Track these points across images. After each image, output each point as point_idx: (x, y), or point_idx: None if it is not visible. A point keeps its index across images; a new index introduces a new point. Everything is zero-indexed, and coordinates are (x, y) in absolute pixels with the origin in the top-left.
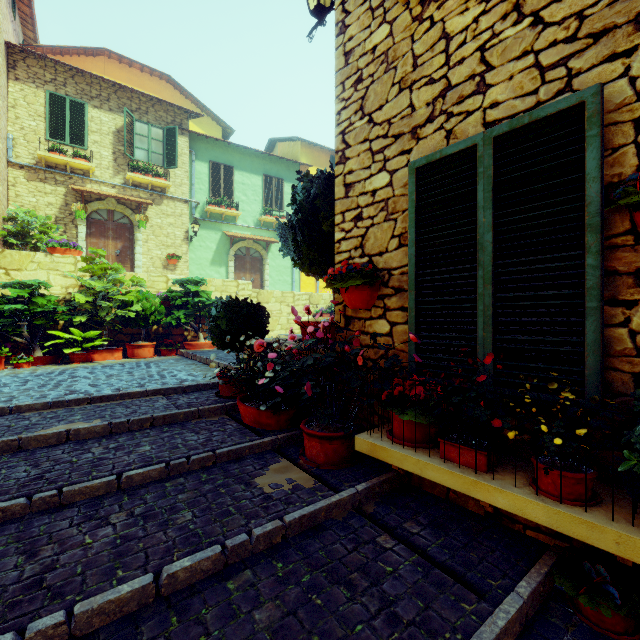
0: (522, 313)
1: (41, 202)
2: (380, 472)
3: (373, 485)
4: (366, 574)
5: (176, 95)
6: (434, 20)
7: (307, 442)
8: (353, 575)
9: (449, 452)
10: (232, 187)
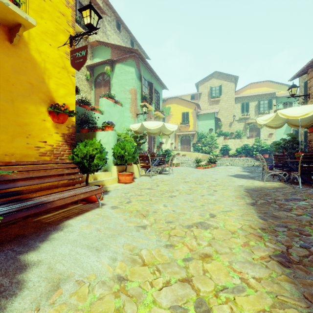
0: None
1: (240, 127)
2: None
3: None
4: None
5: (271, 84)
6: None
7: None
8: None
9: None
10: None
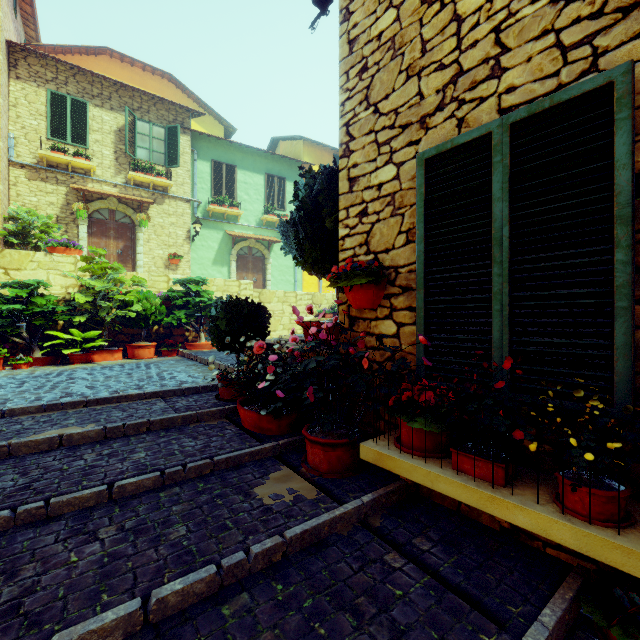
0: (542, 313)
1: (42, 201)
2: (387, 481)
3: (379, 496)
4: (374, 598)
5: (178, 94)
6: (444, 2)
7: (309, 449)
8: (359, 599)
9: (462, 463)
10: (234, 186)
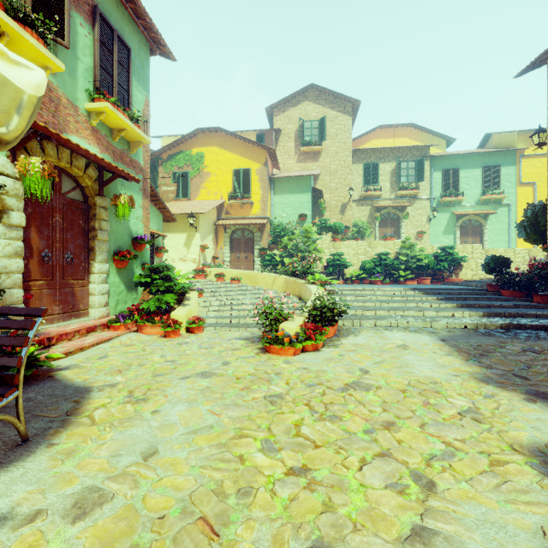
0: None
1: (361, 215)
2: None
3: None
4: None
5: (416, 132)
6: None
7: (534, 297)
8: None
9: None
10: (458, 182)
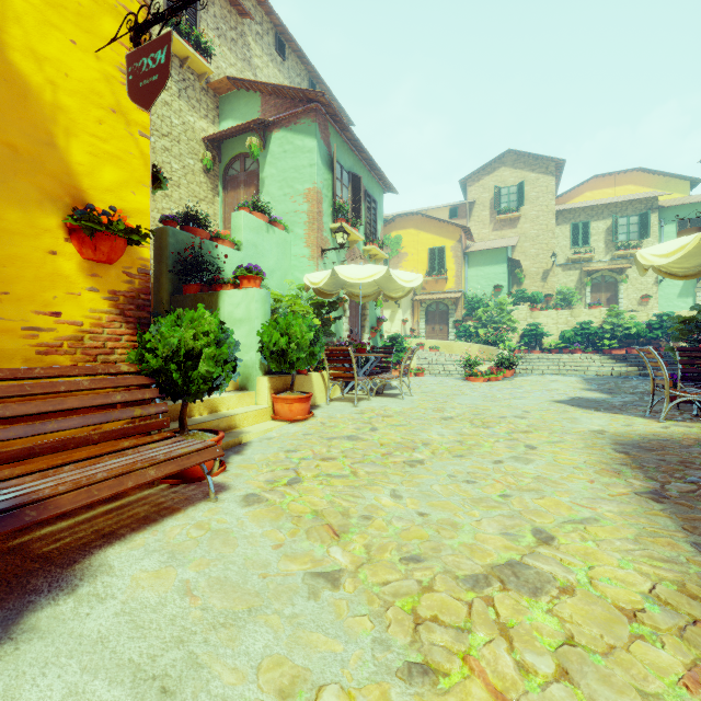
0: None
1: (568, 281)
2: None
3: None
4: None
5: (645, 177)
6: None
7: None
8: None
9: None
10: None
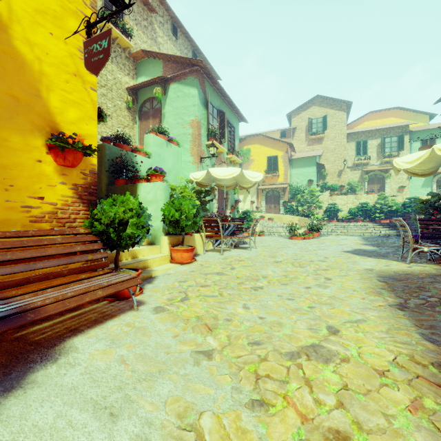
0: None
1: (354, 177)
2: None
3: None
4: None
5: (401, 112)
6: None
7: None
8: None
9: None
10: None
